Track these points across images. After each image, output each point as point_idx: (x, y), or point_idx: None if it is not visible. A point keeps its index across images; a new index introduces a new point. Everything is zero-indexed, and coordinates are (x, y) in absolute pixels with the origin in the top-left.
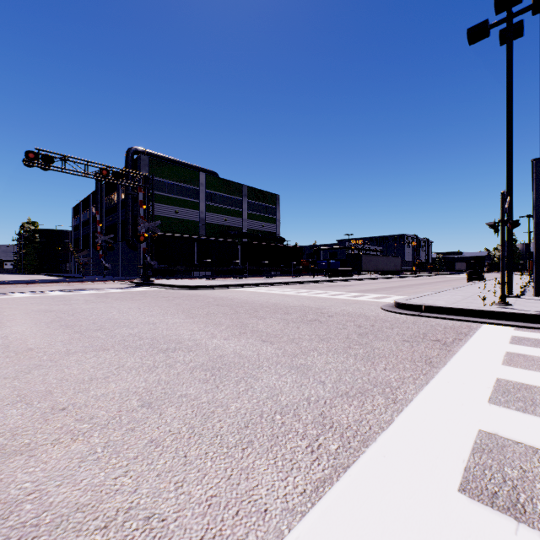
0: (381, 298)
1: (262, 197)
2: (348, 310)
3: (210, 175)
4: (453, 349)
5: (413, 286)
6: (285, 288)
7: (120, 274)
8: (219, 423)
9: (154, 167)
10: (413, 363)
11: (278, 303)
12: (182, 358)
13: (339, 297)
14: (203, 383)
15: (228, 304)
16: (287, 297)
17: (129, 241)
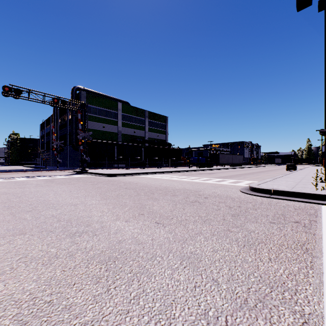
0: (237, 182)
1: (157, 118)
2: (217, 192)
3: (125, 104)
4: (316, 232)
5: (254, 173)
6: (172, 175)
7: (68, 166)
8: None
9: (89, 98)
10: (292, 250)
11: (167, 186)
12: (85, 244)
13: (208, 182)
14: (95, 283)
15: (133, 187)
16: (173, 182)
17: (73, 145)
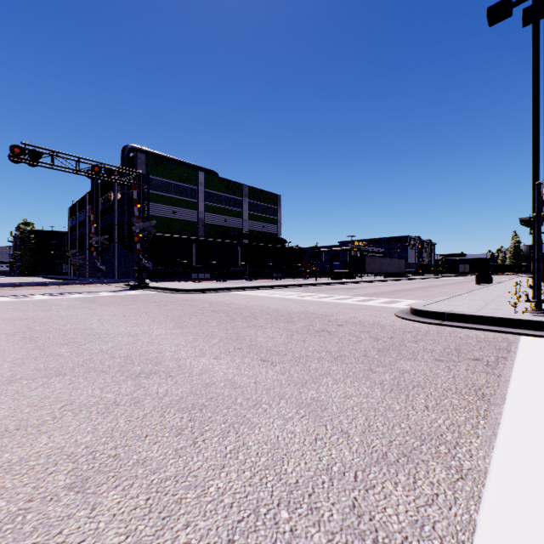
0: (392, 302)
1: (263, 198)
2: (358, 317)
3: (209, 174)
4: (503, 373)
5: (422, 289)
6: (287, 291)
7: (116, 276)
8: (186, 531)
9: (151, 165)
10: (461, 396)
11: (279, 309)
12: (156, 388)
13: (346, 301)
14: (175, 435)
15: (224, 310)
16: (289, 301)
17: (125, 242)
